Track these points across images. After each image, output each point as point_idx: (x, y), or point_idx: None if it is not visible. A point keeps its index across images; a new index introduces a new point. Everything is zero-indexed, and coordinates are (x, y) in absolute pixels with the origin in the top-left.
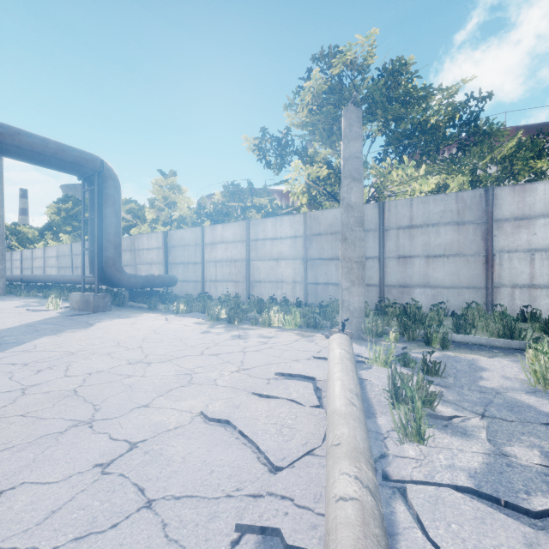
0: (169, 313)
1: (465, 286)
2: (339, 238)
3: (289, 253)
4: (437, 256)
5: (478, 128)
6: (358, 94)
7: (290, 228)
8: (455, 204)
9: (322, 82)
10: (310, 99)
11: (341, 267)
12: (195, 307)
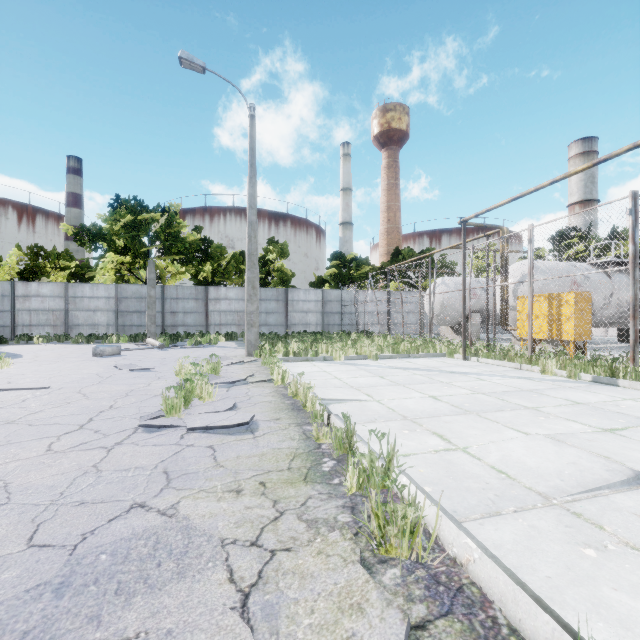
0: (27, 344)
1: (199, 325)
2: (140, 301)
3: (104, 307)
4: (188, 312)
5: (208, 254)
6: (151, 227)
7: (105, 292)
8: (195, 291)
9: (131, 218)
10: (122, 224)
11: (148, 318)
12: (50, 339)
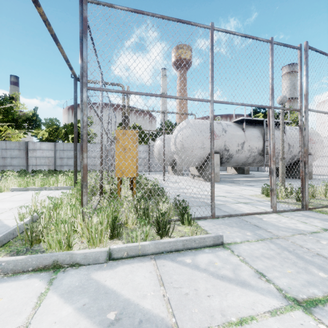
0: None
1: (21, 165)
2: None
3: None
4: (14, 157)
5: (36, 123)
6: None
7: None
8: (18, 144)
9: None
10: None
11: None
12: None
